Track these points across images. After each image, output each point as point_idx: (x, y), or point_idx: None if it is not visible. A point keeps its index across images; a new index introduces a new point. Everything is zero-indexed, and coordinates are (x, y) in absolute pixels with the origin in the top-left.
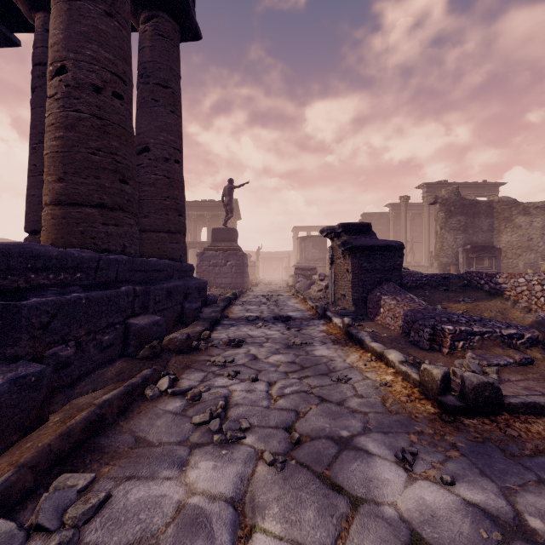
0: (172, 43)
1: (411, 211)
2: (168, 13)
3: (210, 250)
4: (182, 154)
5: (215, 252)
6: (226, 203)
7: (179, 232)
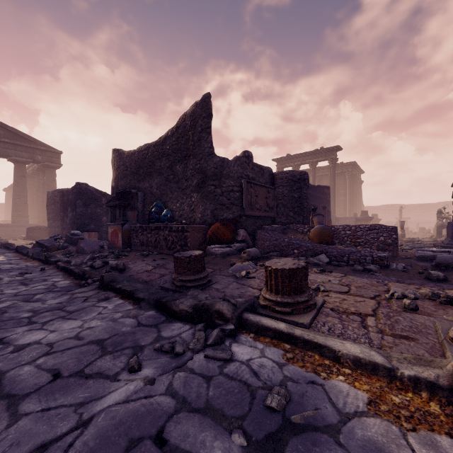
0: (49, 174)
1: (317, 174)
2: (48, 168)
3: None
4: None
5: None
6: None
7: None
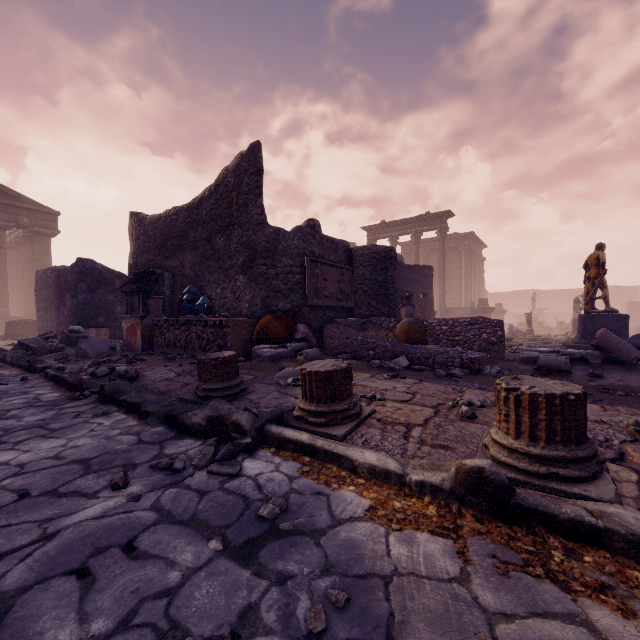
0: (40, 244)
1: (424, 248)
2: (38, 235)
3: None
4: None
5: None
6: None
7: None
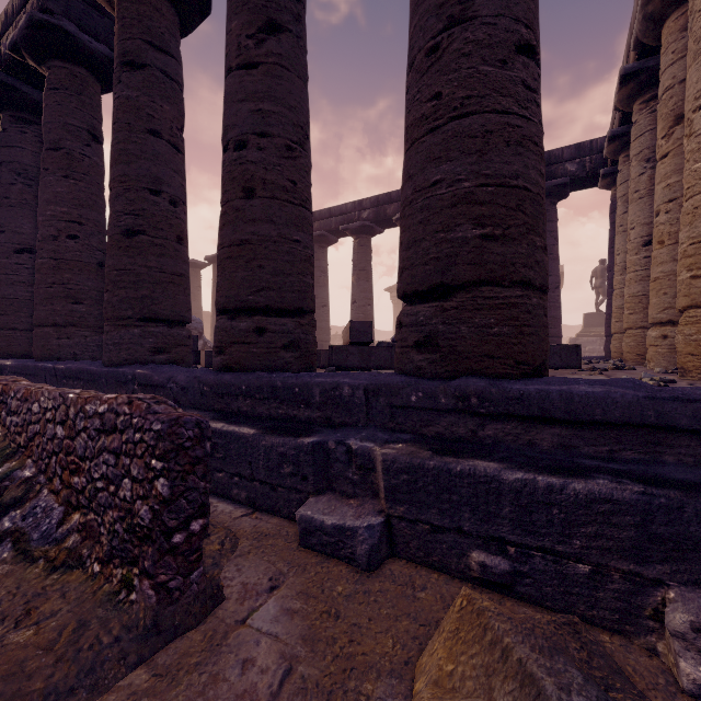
0: None
1: None
2: None
3: (585, 336)
4: None
5: (591, 338)
6: (597, 285)
7: None
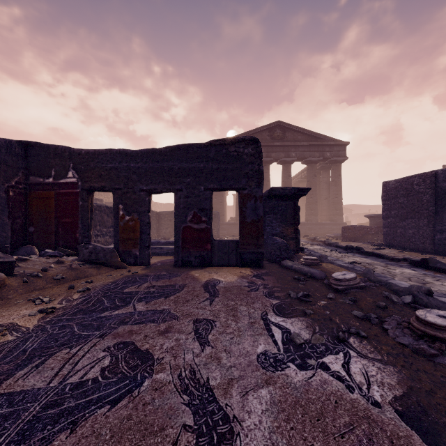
0: (335, 169)
1: None
2: (334, 163)
3: None
4: (339, 195)
5: None
6: None
7: (336, 215)
